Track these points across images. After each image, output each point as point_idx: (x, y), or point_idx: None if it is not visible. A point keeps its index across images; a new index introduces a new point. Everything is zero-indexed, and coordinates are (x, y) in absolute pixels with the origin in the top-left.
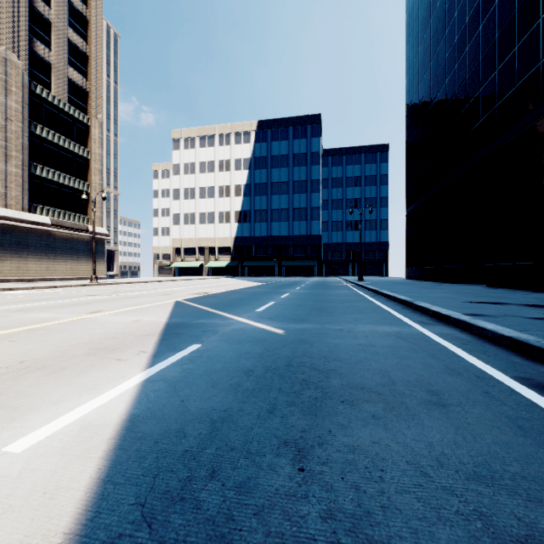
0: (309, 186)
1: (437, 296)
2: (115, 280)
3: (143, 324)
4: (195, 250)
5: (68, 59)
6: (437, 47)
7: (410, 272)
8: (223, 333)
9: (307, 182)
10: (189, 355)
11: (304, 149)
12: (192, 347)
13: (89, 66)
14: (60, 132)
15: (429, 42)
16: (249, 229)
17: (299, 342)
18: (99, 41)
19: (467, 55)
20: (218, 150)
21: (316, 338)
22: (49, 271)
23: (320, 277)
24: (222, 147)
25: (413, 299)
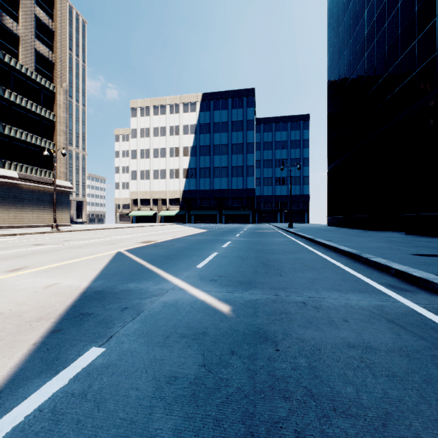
0: (245, 148)
1: (375, 246)
2: (76, 228)
3: (53, 292)
4: (149, 201)
5: (35, 34)
6: (356, 26)
7: (331, 220)
8: (148, 314)
9: (243, 144)
10: (64, 391)
11: (241, 117)
12: (85, 357)
13: (55, 41)
14: (28, 97)
15: (349, 22)
16: (195, 183)
17: (255, 337)
18: (64, 19)
19: (386, 30)
20: (169, 117)
21: (278, 326)
22: (17, 219)
23: (254, 224)
24: (172, 115)
25: (358, 251)
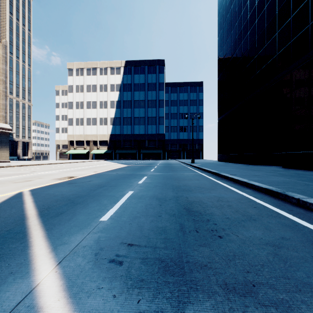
0: (158, 103)
1: (280, 180)
2: (12, 164)
3: None
4: (83, 142)
5: None
6: (241, 11)
7: (221, 157)
8: None
9: (156, 101)
10: None
11: (155, 80)
12: None
13: None
14: None
15: (235, 9)
16: (119, 129)
17: None
18: None
19: (265, 11)
20: (99, 77)
21: None
22: None
23: (164, 160)
24: (102, 76)
25: (277, 188)
